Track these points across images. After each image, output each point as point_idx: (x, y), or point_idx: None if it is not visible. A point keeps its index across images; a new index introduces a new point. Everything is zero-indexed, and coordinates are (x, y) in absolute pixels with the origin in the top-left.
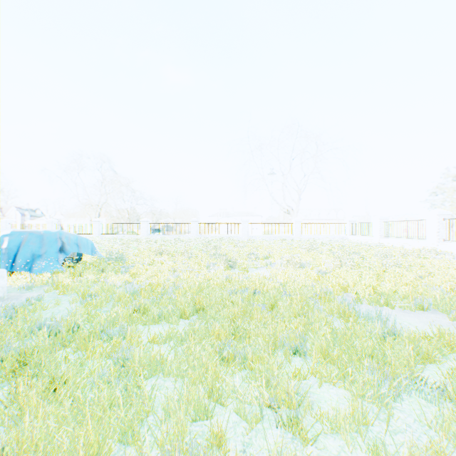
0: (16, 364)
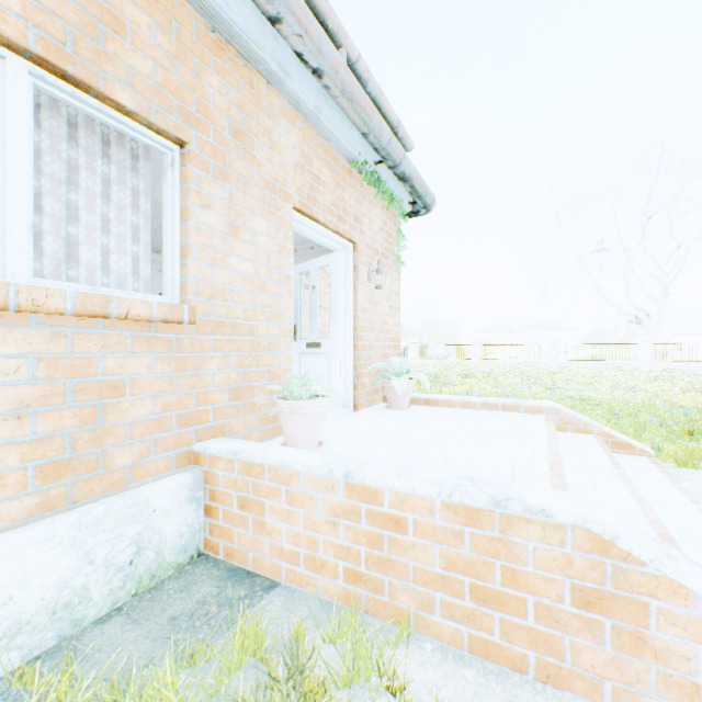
0: None
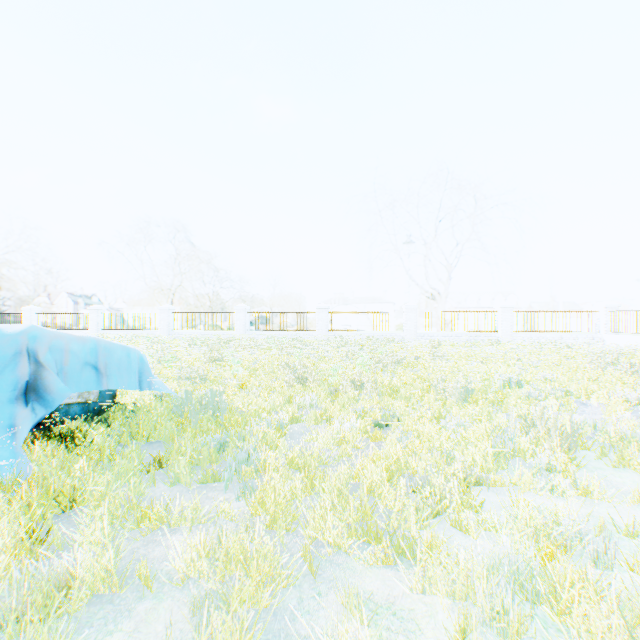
0: None
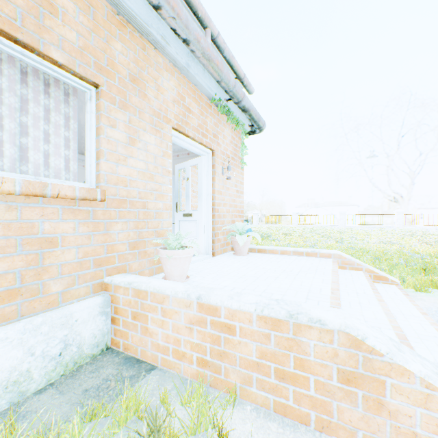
0: None
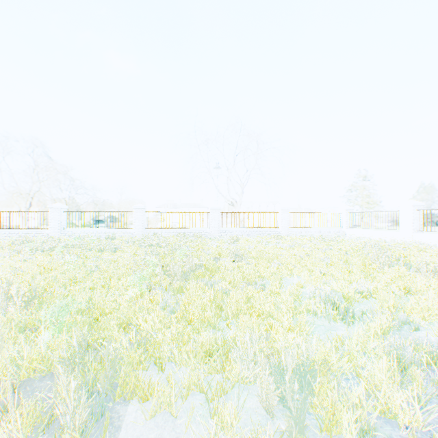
0: None
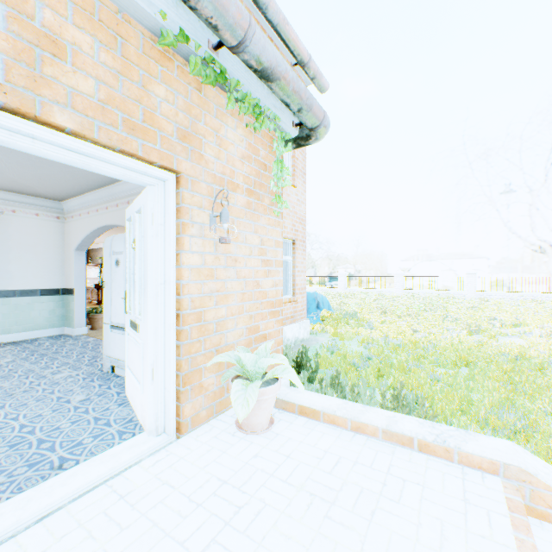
0: (374, 372)
